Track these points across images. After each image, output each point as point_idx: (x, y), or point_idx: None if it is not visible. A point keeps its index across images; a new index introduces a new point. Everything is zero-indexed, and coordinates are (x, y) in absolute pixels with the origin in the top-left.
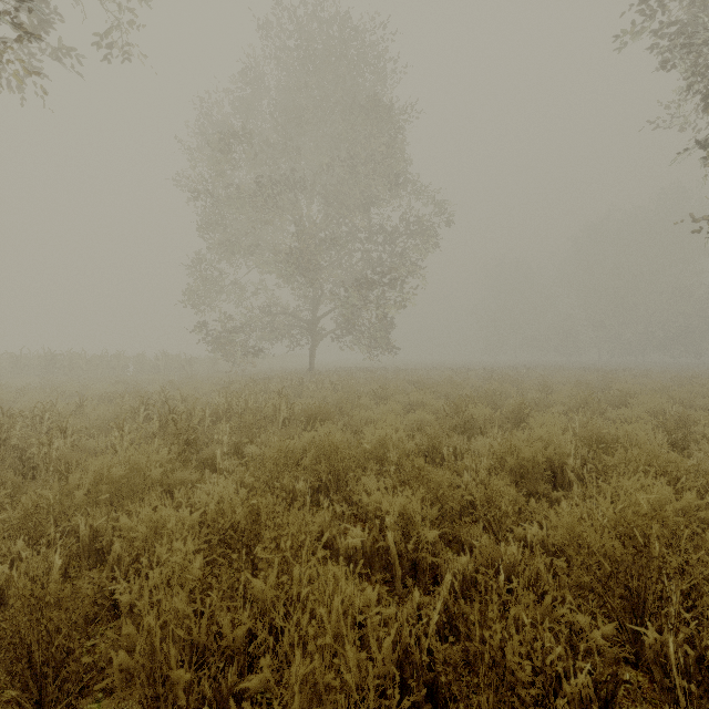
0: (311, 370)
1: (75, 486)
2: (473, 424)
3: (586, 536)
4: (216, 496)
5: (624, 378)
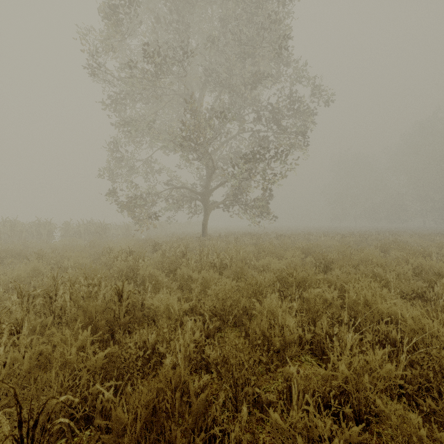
0: (204, 235)
1: None
2: None
3: None
4: None
5: None
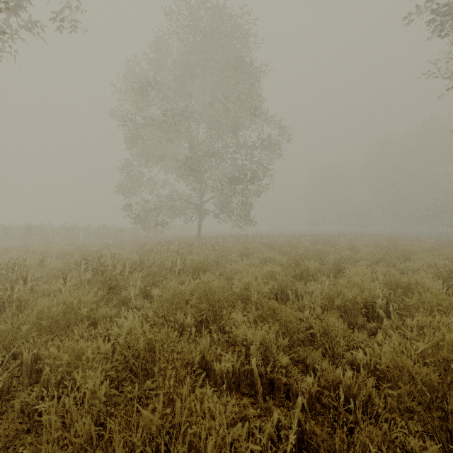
0: (199, 236)
1: (24, 321)
2: (307, 273)
3: (407, 367)
4: (126, 329)
5: (404, 241)
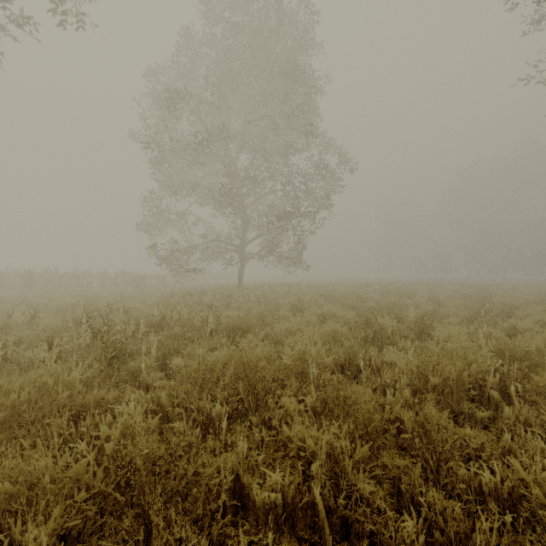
0: (240, 285)
1: None
2: (381, 334)
3: None
4: (119, 428)
5: (498, 292)
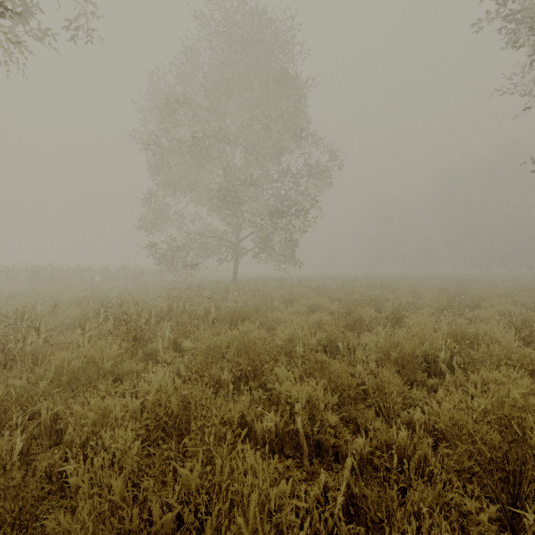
0: (235, 279)
1: (41, 377)
2: (361, 323)
3: (467, 425)
4: (155, 385)
5: (475, 286)
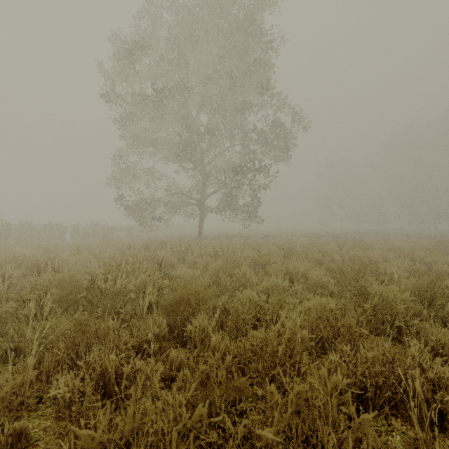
0: (200, 236)
1: None
2: (379, 309)
3: None
4: None
5: None
